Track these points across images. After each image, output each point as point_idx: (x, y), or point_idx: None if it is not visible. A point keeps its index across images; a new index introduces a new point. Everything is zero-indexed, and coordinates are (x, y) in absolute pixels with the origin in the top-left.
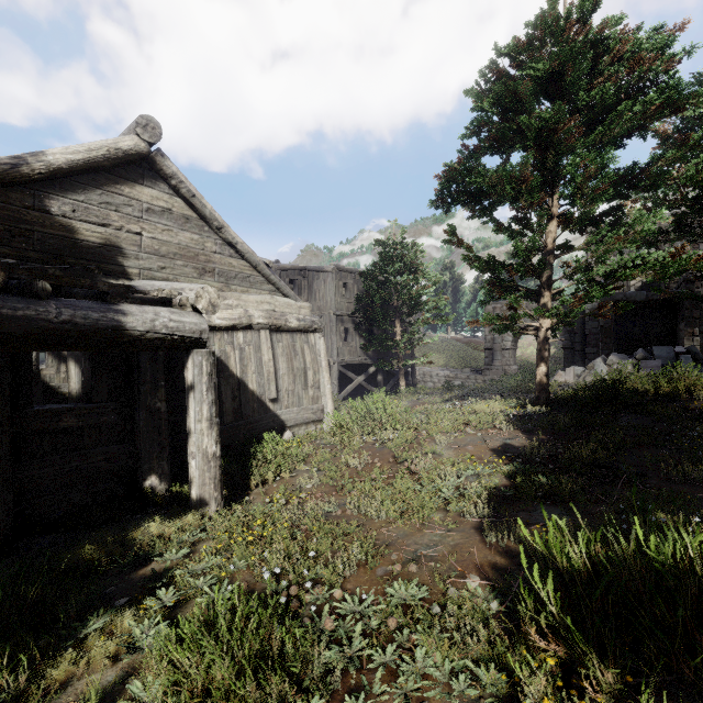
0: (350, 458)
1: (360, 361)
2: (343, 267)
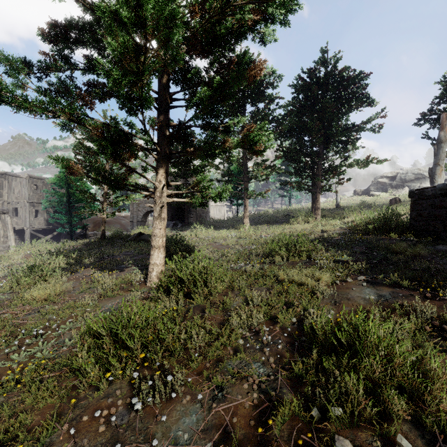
0: (16, 256)
1: (47, 228)
2: (34, 176)
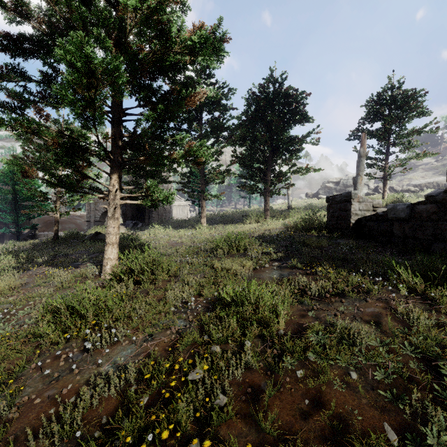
0: None
1: None
2: None
